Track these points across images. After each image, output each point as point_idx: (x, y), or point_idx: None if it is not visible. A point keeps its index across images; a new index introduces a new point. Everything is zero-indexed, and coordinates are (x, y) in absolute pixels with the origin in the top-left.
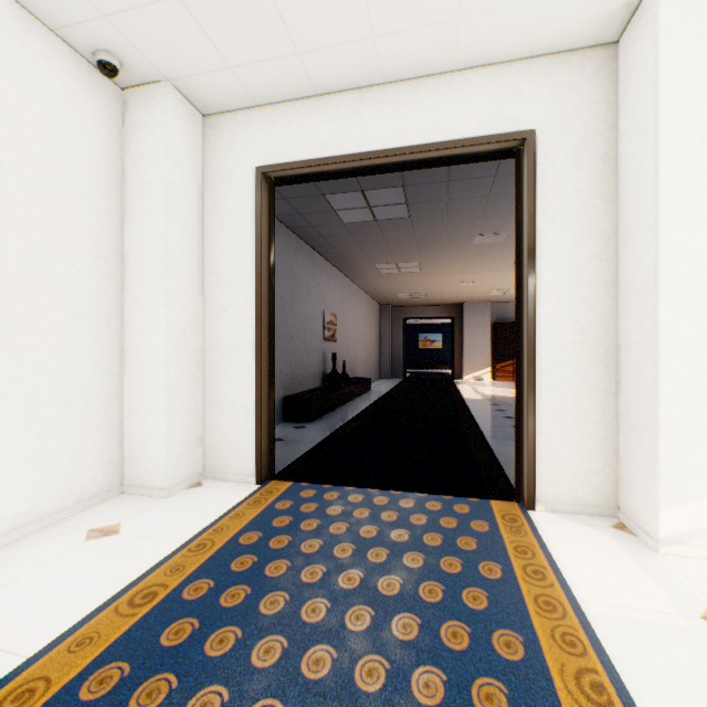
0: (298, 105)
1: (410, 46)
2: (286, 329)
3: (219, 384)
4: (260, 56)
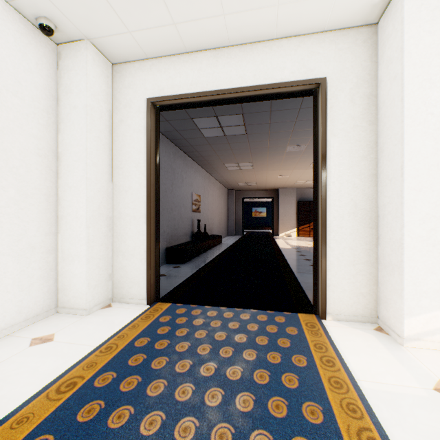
0: (175, 58)
1: (247, 22)
2: (168, 204)
3: (123, 240)
4: (149, 25)
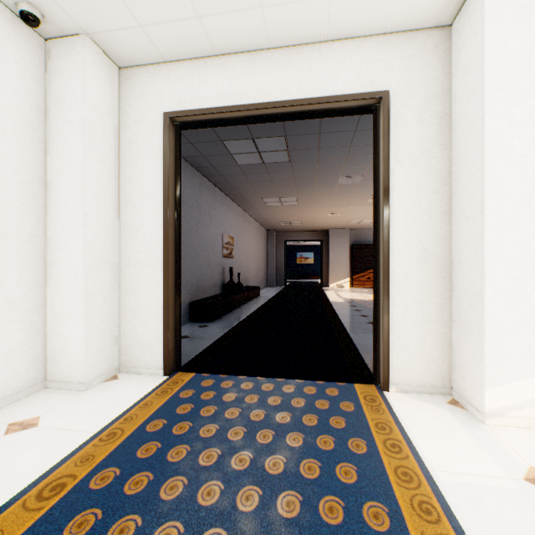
0: (200, 63)
1: (291, 17)
2: (192, 248)
3: (133, 293)
4: (166, 17)
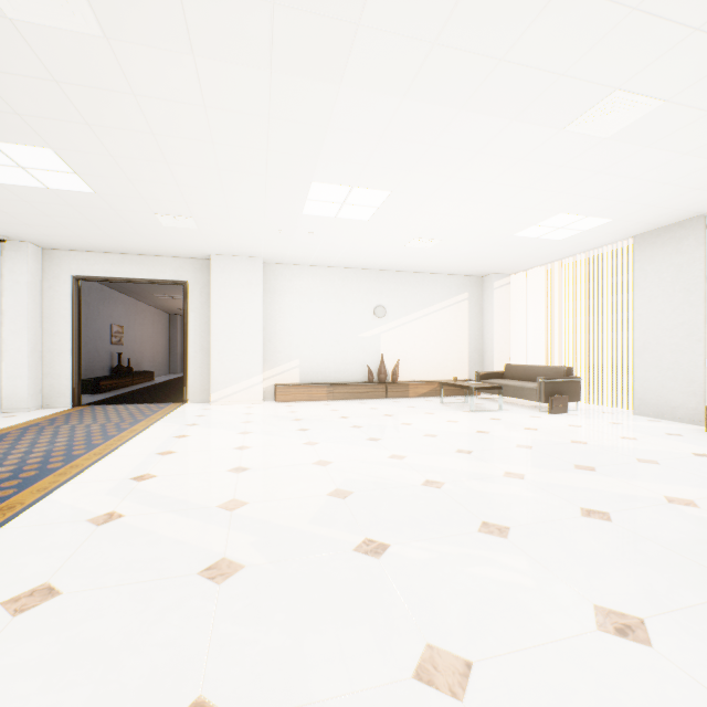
0: (95, 254)
1: (141, 251)
2: (83, 338)
3: (52, 366)
4: (78, 245)
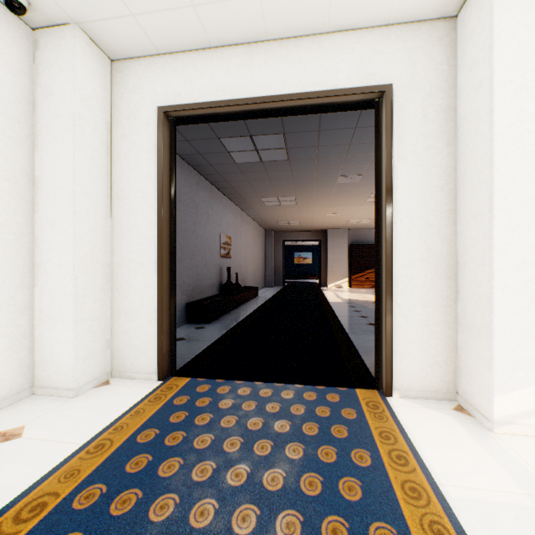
0: (195, 55)
1: (290, 7)
2: (189, 248)
3: (125, 295)
4: (159, 6)
